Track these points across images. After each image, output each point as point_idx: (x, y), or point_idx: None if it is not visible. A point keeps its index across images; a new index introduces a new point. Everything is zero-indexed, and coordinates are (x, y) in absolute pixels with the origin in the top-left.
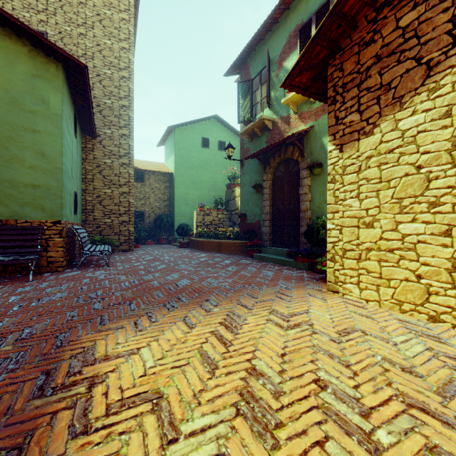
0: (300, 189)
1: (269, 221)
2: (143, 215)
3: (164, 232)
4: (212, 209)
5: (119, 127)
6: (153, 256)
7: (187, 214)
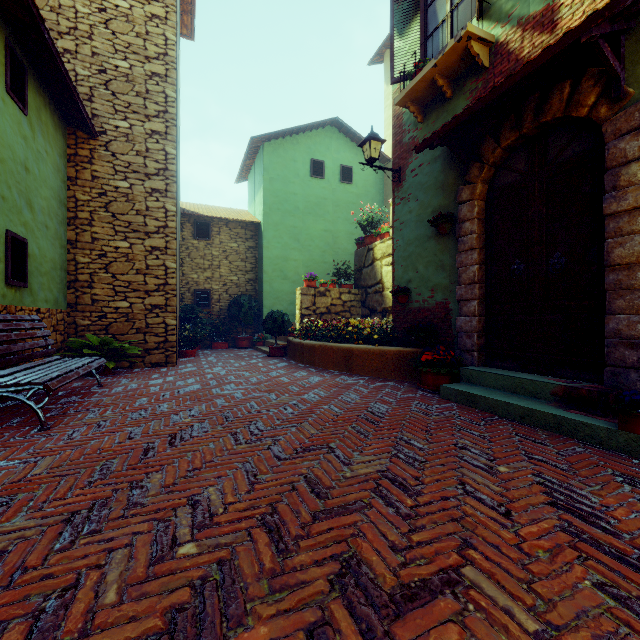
0: (608, 200)
1: (478, 303)
2: (209, 297)
3: (245, 327)
4: (330, 285)
5: (145, 117)
6: (201, 383)
7: (285, 294)
